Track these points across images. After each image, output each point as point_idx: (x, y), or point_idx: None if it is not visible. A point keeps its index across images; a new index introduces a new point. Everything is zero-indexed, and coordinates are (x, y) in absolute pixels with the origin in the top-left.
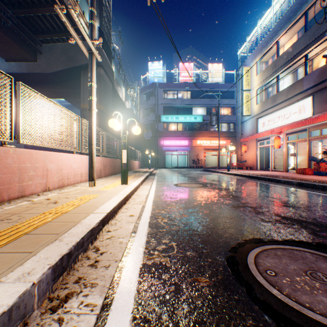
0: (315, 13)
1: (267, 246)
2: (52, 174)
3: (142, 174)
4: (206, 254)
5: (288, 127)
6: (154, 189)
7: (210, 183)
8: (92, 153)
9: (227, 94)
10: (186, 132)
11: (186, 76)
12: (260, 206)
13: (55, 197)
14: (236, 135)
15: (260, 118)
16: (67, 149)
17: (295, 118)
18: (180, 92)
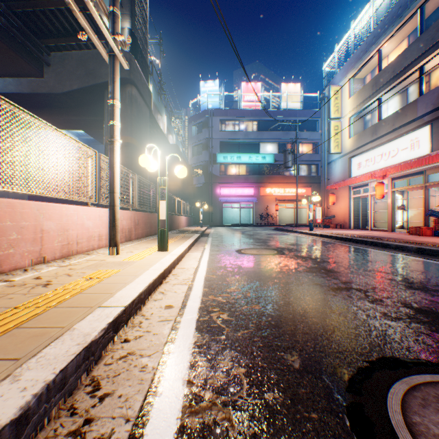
0: (434, 7)
1: (416, 376)
2: (50, 237)
3: (191, 235)
4: (305, 398)
5: (396, 169)
6: (207, 258)
7: (288, 249)
8: (114, 205)
9: (307, 125)
10: (251, 177)
11: (251, 100)
12: (372, 287)
13: (50, 275)
14: (321, 181)
15: (354, 157)
16: (76, 200)
17: (405, 157)
18: (243, 123)
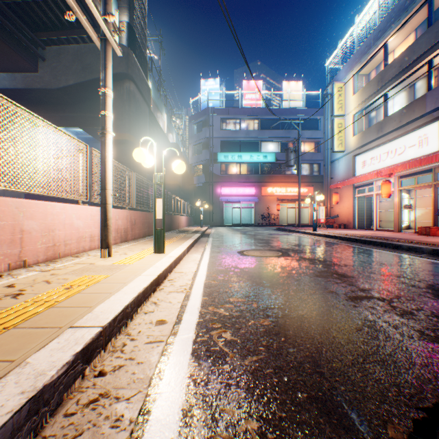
0: None
1: None
2: (32, 238)
3: (190, 235)
4: None
5: (404, 167)
6: (207, 260)
7: (293, 250)
8: (106, 203)
9: (309, 123)
10: (252, 176)
11: (252, 99)
12: (396, 296)
13: (26, 282)
14: (324, 180)
15: (359, 155)
16: (63, 197)
17: (412, 154)
18: (244, 121)
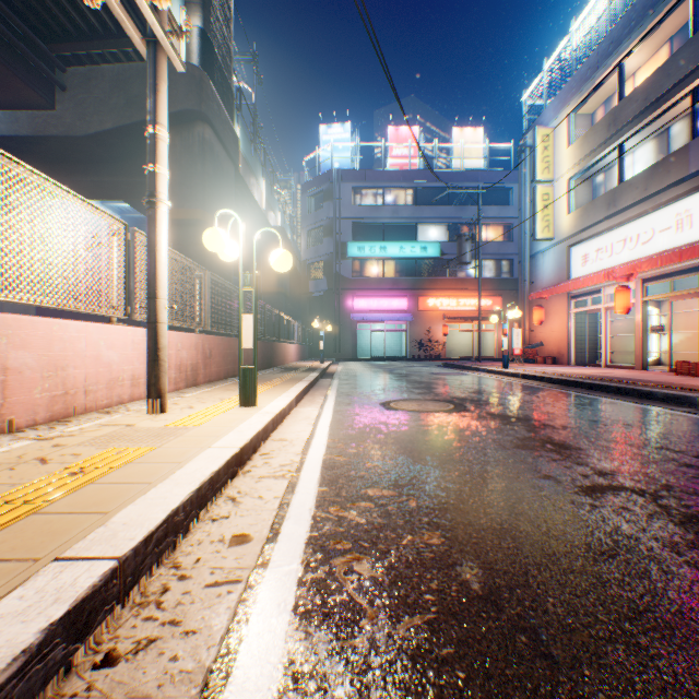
0: None
1: None
2: (24, 382)
3: (303, 375)
4: None
5: (652, 264)
6: (329, 418)
7: (473, 400)
8: (157, 321)
9: (495, 195)
10: (403, 280)
11: (403, 156)
12: (665, 486)
13: (4, 461)
14: (519, 286)
15: (576, 246)
16: (82, 311)
17: (666, 243)
18: (390, 192)
